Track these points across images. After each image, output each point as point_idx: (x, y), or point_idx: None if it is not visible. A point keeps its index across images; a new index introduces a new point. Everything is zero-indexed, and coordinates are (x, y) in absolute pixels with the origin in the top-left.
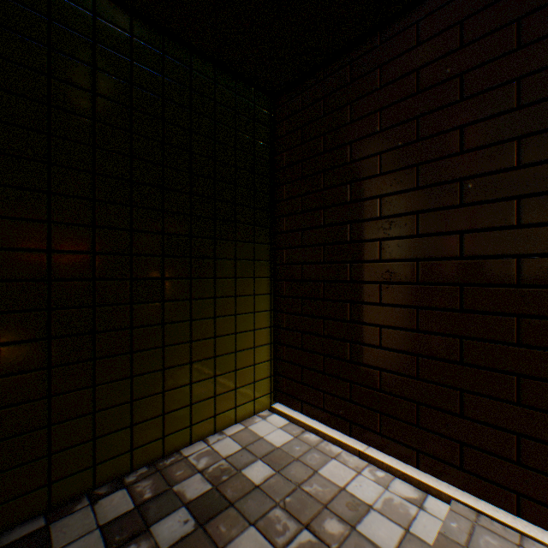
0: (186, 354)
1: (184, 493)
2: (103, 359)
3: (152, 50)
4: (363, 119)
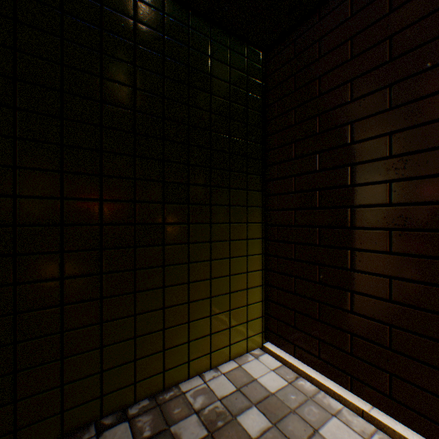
0: (184, 294)
1: (180, 437)
2: (109, 298)
3: (153, 10)
4: (367, 51)
